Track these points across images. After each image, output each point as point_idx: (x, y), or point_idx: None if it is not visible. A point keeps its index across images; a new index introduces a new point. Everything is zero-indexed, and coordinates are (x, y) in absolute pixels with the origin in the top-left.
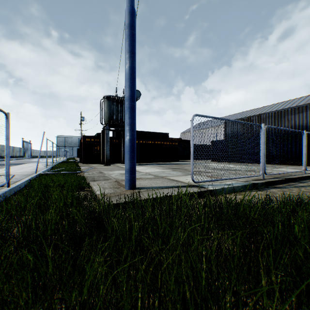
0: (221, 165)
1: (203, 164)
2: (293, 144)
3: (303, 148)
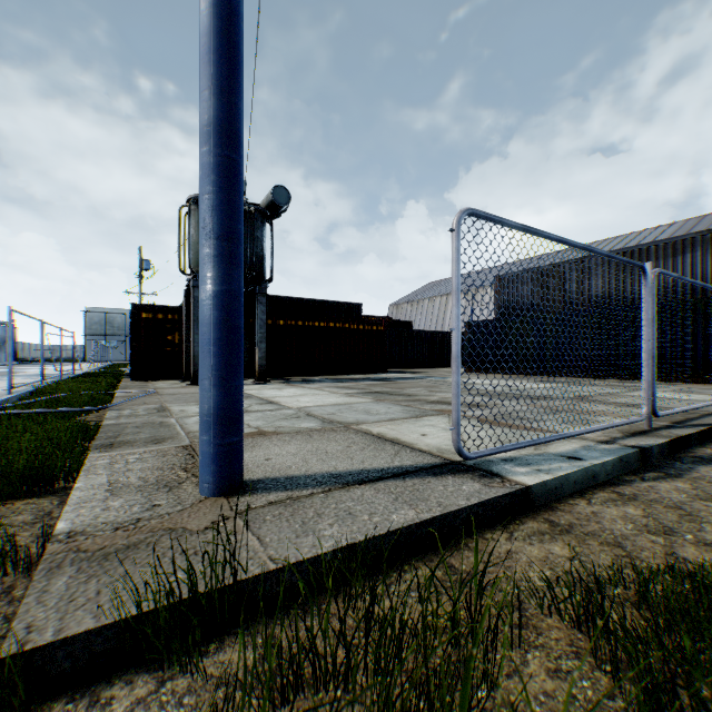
0: (495, 382)
1: (450, 381)
2: (668, 330)
3: None
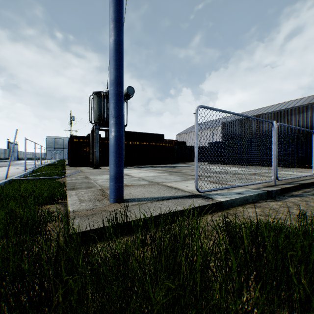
0: (220, 168)
1: (201, 167)
2: (295, 146)
3: (313, 150)
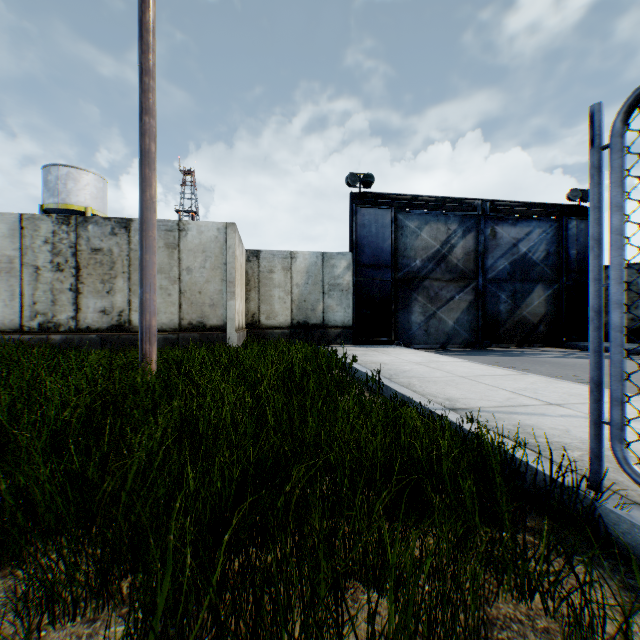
0: None
1: None
2: None
3: None
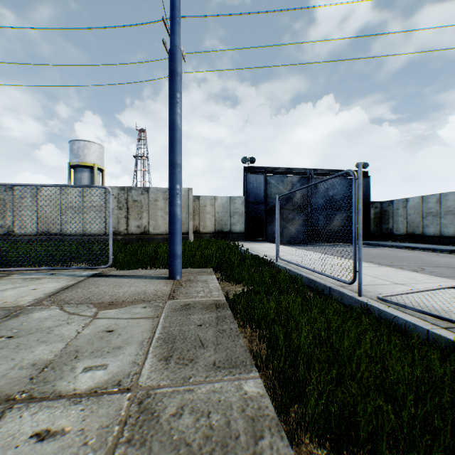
0: None
1: None
2: None
3: None
